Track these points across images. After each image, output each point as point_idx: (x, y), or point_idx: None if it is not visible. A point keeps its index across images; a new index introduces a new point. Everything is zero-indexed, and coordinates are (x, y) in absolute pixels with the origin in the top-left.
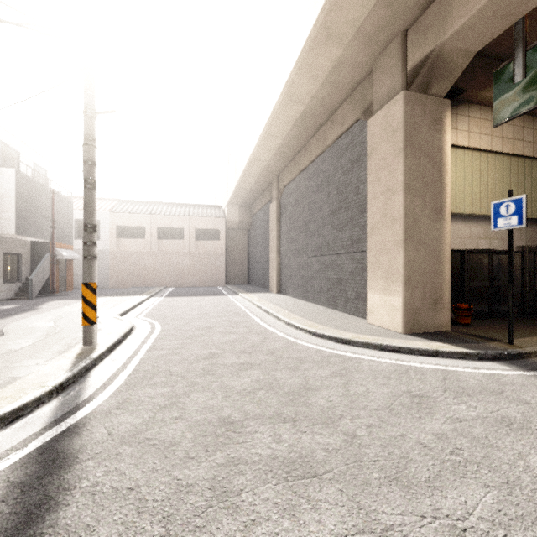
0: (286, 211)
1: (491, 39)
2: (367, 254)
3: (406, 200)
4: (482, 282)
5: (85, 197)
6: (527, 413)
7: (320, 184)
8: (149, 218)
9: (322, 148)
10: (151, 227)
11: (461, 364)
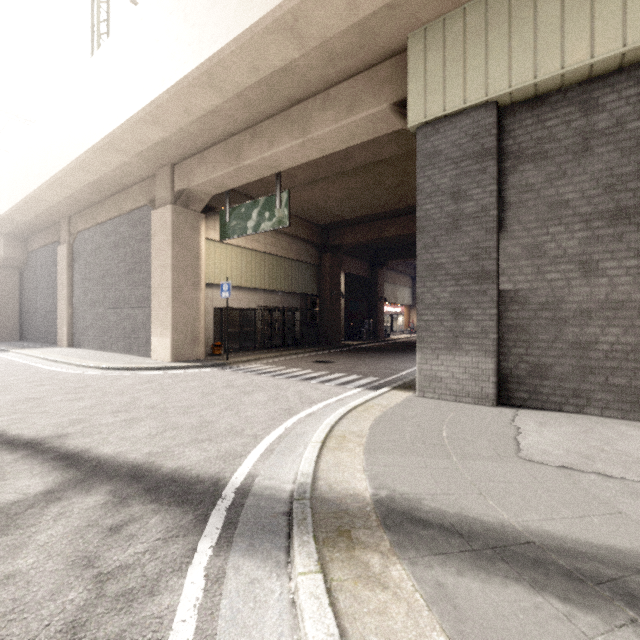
0: (81, 259)
1: (217, 193)
2: (151, 309)
3: (173, 276)
4: (235, 328)
5: None
6: (195, 378)
7: (118, 243)
8: None
9: (119, 213)
10: None
11: (190, 370)
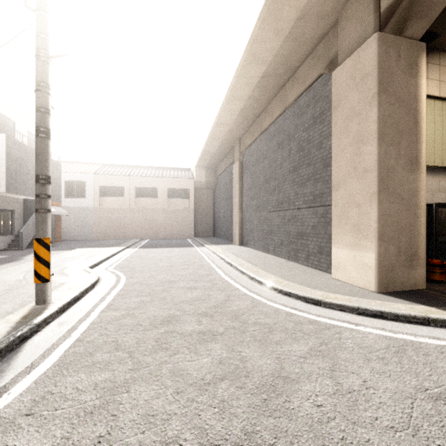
0: (248, 171)
1: None
2: (332, 208)
3: (380, 150)
4: None
5: (36, 146)
6: None
7: (281, 142)
8: (128, 179)
9: (283, 108)
10: (129, 187)
11: None
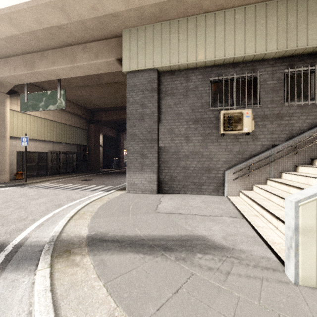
0: None
1: (18, 84)
2: None
3: None
4: (33, 163)
5: None
6: None
7: None
8: None
9: None
10: None
11: None
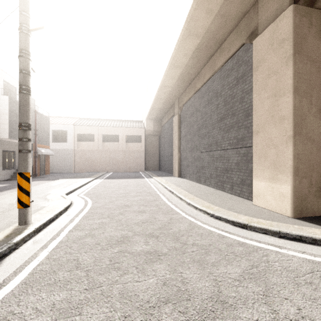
0: (184, 121)
1: None
2: (253, 149)
3: (295, 101)
4: None
5: (19, 100)
6: None
7: (210, 99)
8: (97, 129)
9: (212, 73)
10: (98, 134)
11: None
